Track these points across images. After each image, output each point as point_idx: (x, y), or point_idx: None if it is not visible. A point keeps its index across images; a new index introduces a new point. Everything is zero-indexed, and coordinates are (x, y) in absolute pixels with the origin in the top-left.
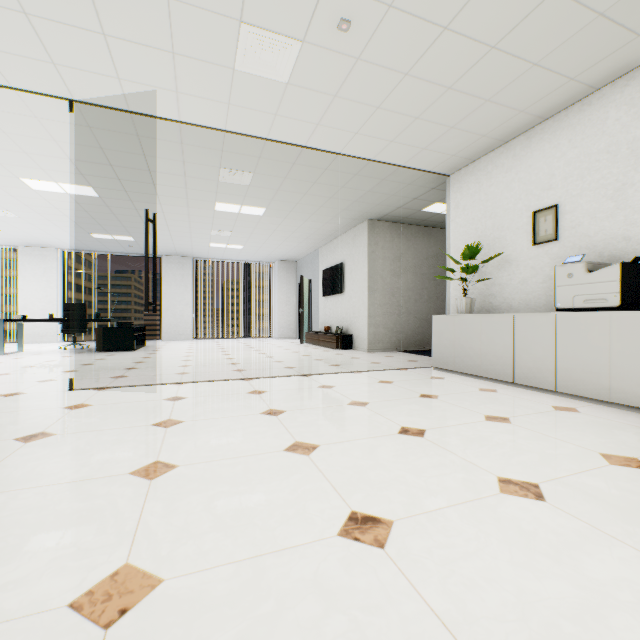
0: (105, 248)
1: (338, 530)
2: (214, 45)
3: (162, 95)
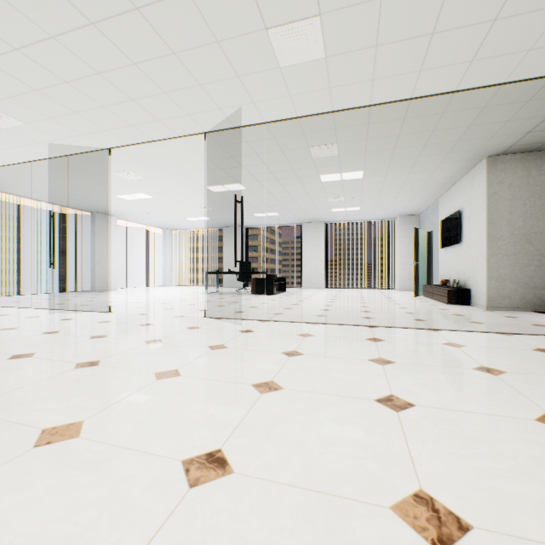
0: (265, 223)
1: (188, 457)
2: (258, 57)
3: (246, 109)
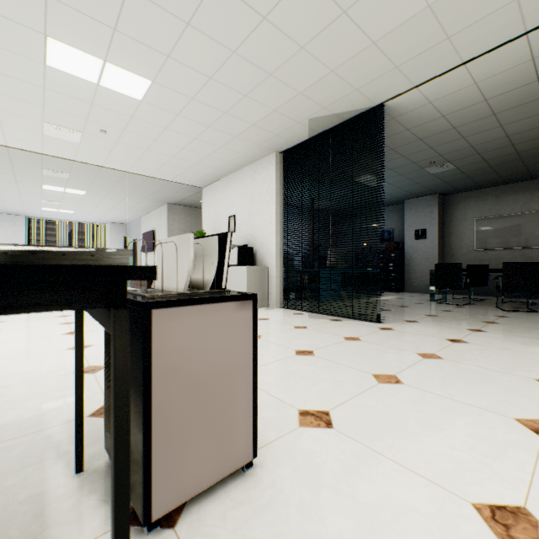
0: None
1: (63, 334)
2: (29, 125)
3: None
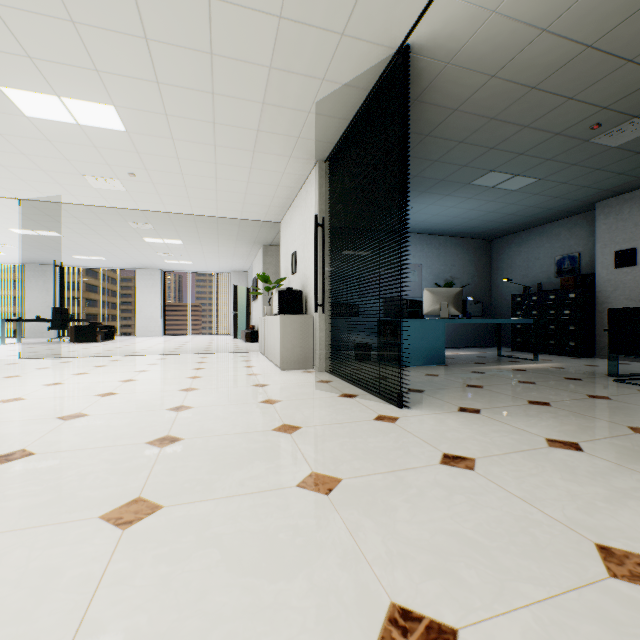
0: (89, 264)
1: (44, 384)
2: (77, 181)
3: (66, 196)
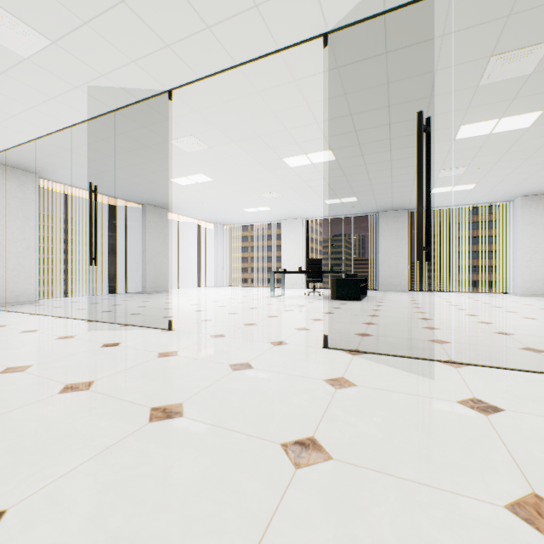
0: (333, 212)
1: None
2: None
3: None
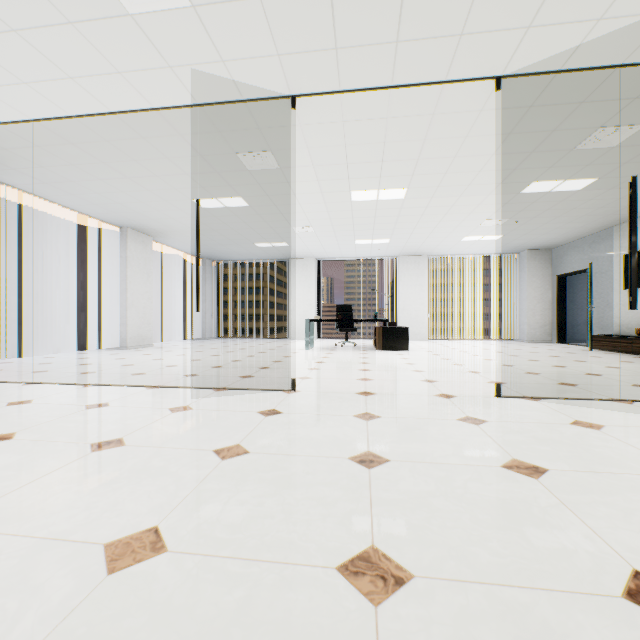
0: (353, 254)
1: None
2: None
3: (639, 26)
